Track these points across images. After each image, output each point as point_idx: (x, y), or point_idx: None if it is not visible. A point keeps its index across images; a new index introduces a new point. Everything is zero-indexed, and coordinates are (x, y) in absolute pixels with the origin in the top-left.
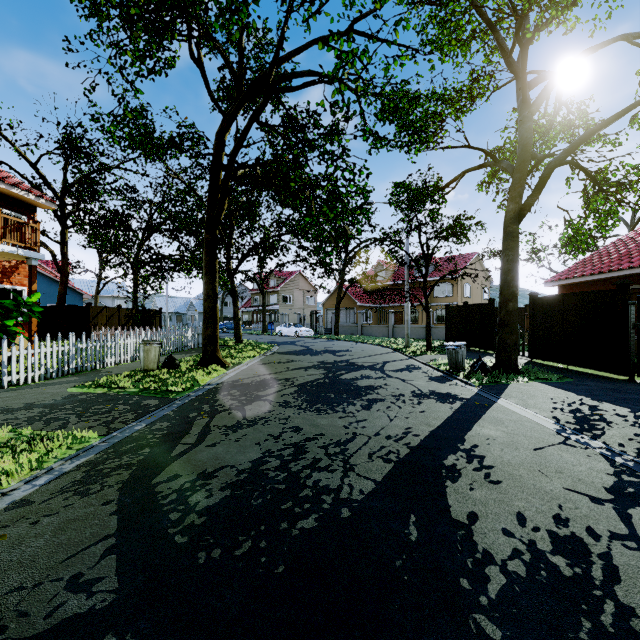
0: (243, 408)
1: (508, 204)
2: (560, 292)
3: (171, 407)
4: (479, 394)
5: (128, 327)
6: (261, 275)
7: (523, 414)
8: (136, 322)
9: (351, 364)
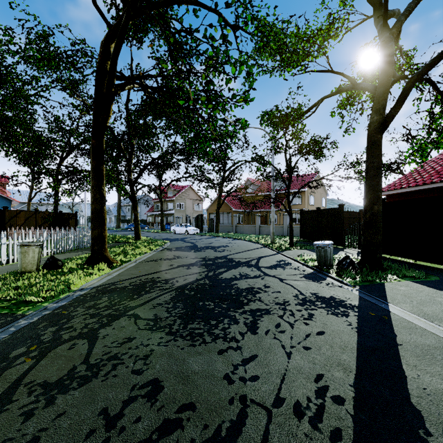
0: (96, 333)
1: (372, 116)
2: (388, 200)
3: (3, 333)
4: (363, 298)
5: (45, 227)
6: (160, 187)
7: (437, 333)
8: (53, 223)
9: (229, 260)
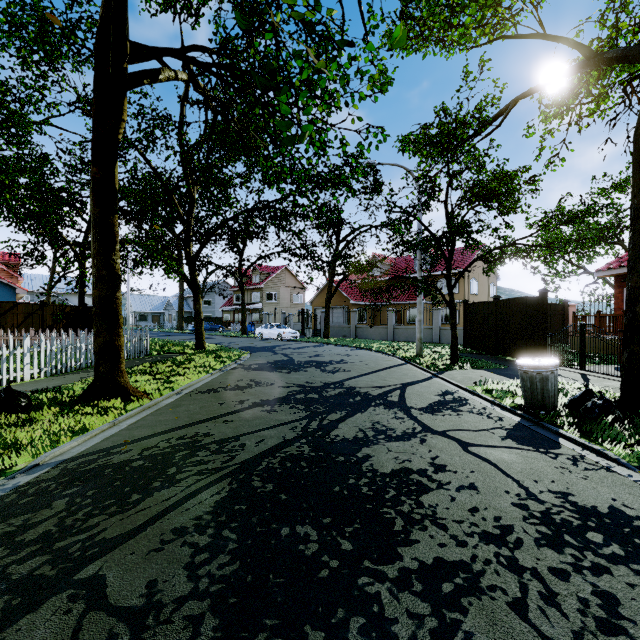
0: None
1: None
2: (617, 284)
3: None
4: None
5: (58, 329)
6: (240, 268)
7: None
8: (72, 323)
9: (349, 391)
